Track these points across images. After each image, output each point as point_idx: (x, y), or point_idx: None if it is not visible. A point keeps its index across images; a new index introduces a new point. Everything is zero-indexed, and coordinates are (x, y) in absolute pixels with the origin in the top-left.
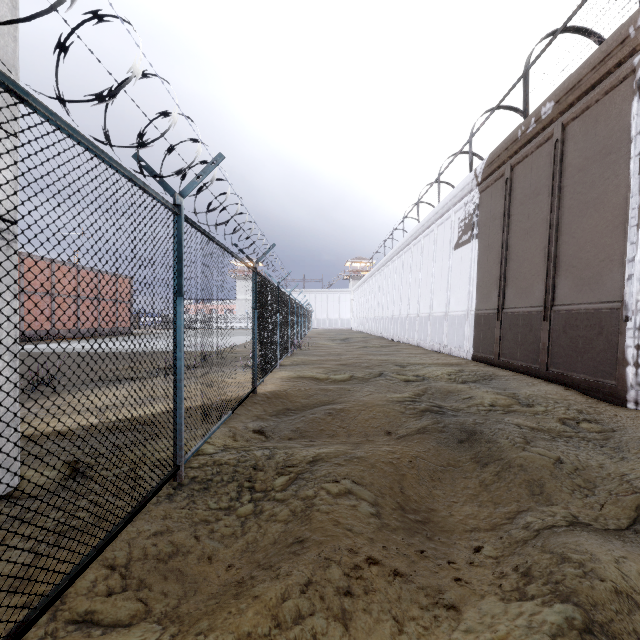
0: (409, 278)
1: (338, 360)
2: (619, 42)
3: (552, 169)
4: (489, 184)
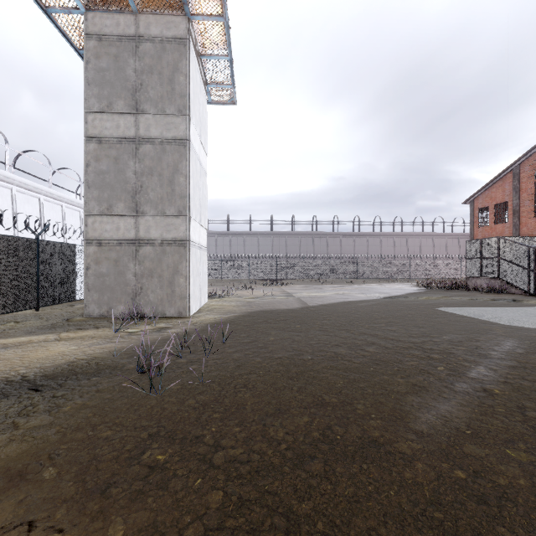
0: None
1: None
2: None
3: None
4: None
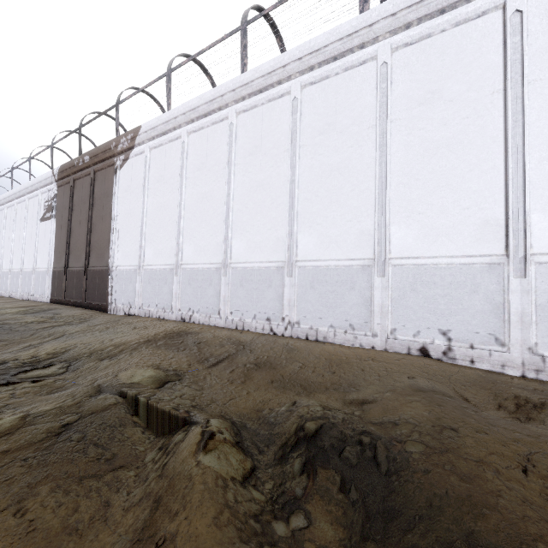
0: (3, 236)
1: None
2: (109, 148)
3: (90, 192)
4: (63, 184)
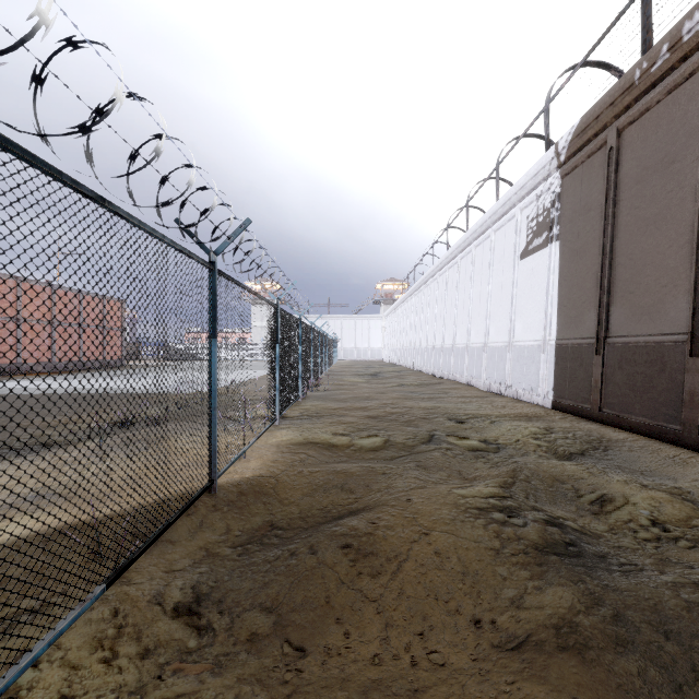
0: (455, 299)
1: (366, 409)
2: None
3: None
4: (578, 163)
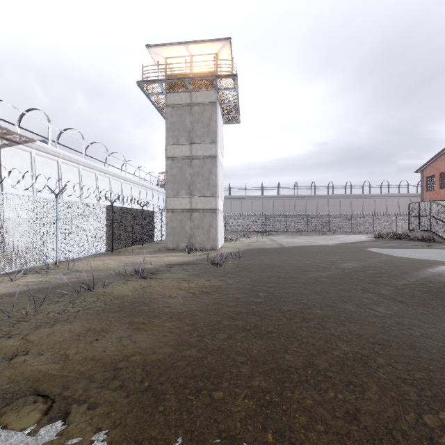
0: None
1: None
2: None
3: None
4: None
